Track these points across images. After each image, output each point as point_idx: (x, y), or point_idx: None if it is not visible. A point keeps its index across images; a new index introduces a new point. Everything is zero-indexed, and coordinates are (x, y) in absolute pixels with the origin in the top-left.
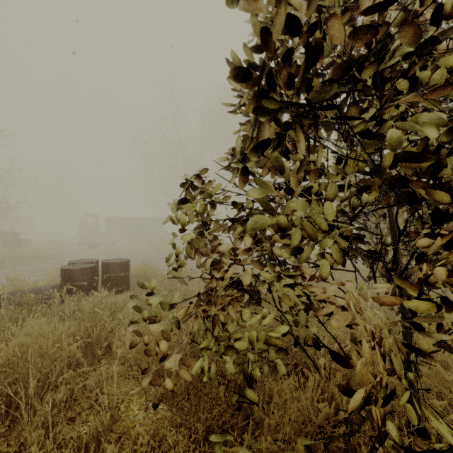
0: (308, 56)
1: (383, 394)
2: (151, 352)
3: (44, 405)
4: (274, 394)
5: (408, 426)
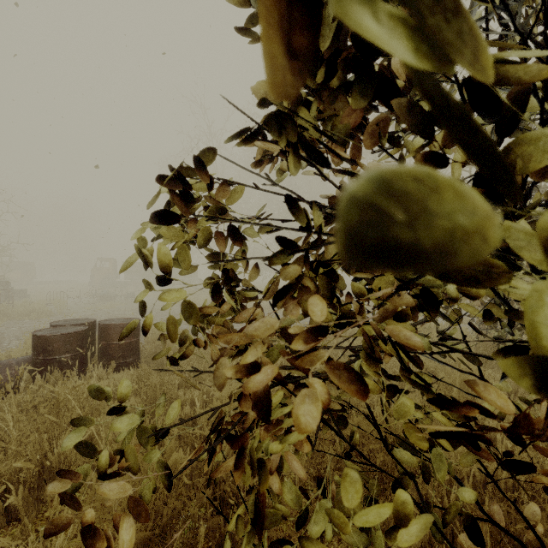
0: None
1: None
2: None
3: None
4: None
5: None
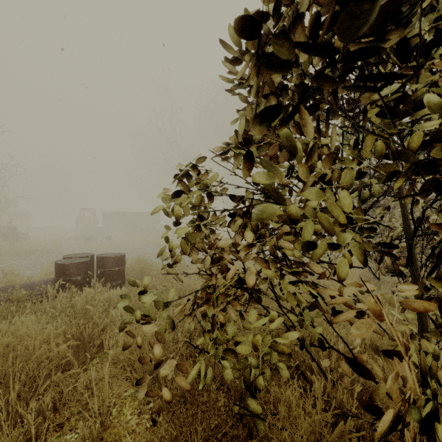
0: (337, 0)
1: (414, 415)
2: (144, 356)
3: (29, 411)
4: (283, 410)
5: (425, 437)
